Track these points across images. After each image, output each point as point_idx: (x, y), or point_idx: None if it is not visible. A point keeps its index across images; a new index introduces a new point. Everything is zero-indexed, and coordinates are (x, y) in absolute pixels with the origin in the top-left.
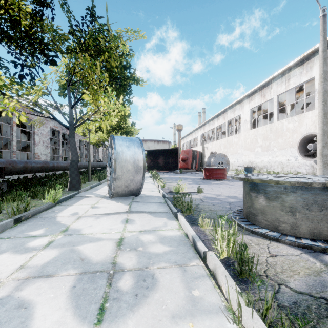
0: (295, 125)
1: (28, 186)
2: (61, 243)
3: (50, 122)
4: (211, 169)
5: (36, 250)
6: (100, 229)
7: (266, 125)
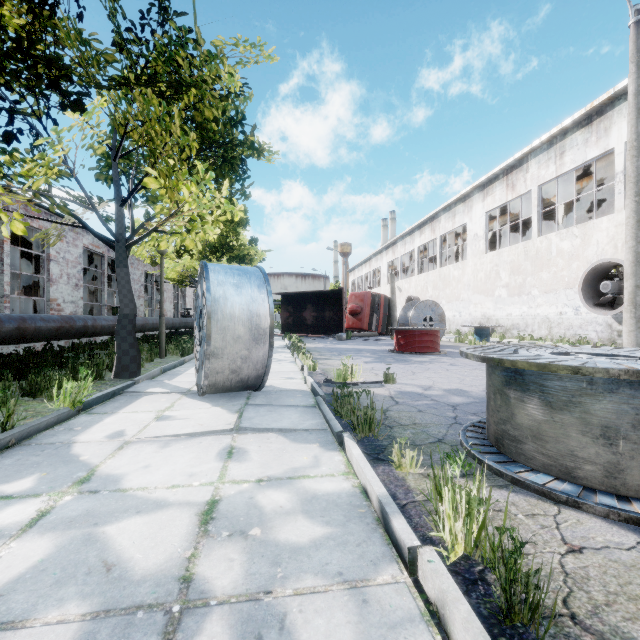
0: (576, 245)
1: (30, 369)
2: (67, 517)
3: (85, 237)
4: (411, 333)
5: (1, 538)
6: (166, 477)
7: (516, 245)
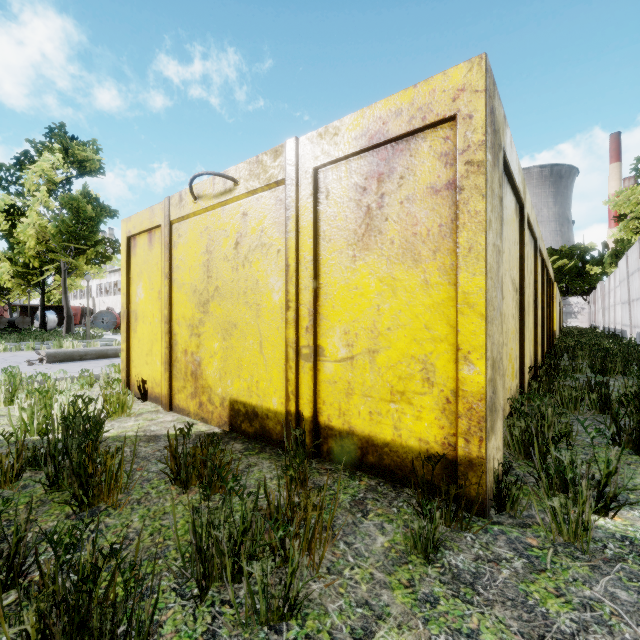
0: None
1: None
2: None
3: None
4: None
5: None
6: None
7: None
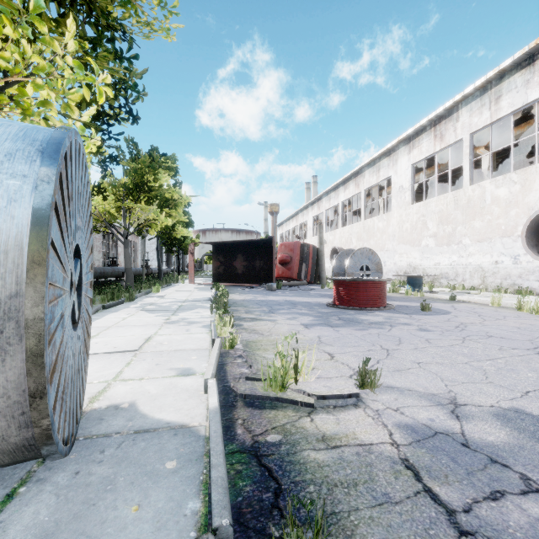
0: (514, 191)
1: None
2: None
3: None
4: (354, 284)
5: None
6: None
7: (445, 194)
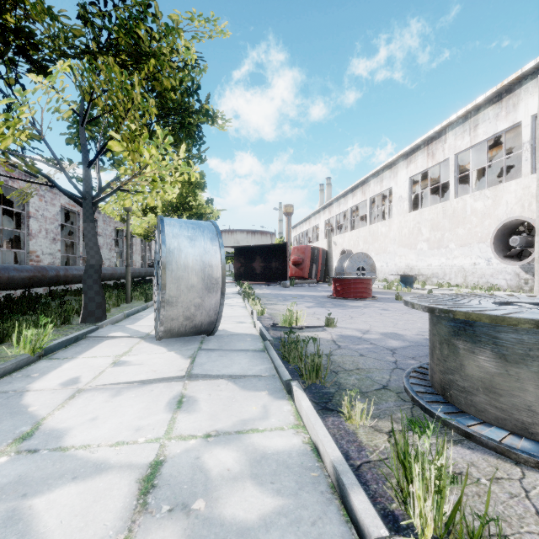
0: (488, 205)
1: (4, 314)
2: None
3: (61, 197)
4: (346, 281)
5: None
6: (111, 431)
7: (436, 205)
